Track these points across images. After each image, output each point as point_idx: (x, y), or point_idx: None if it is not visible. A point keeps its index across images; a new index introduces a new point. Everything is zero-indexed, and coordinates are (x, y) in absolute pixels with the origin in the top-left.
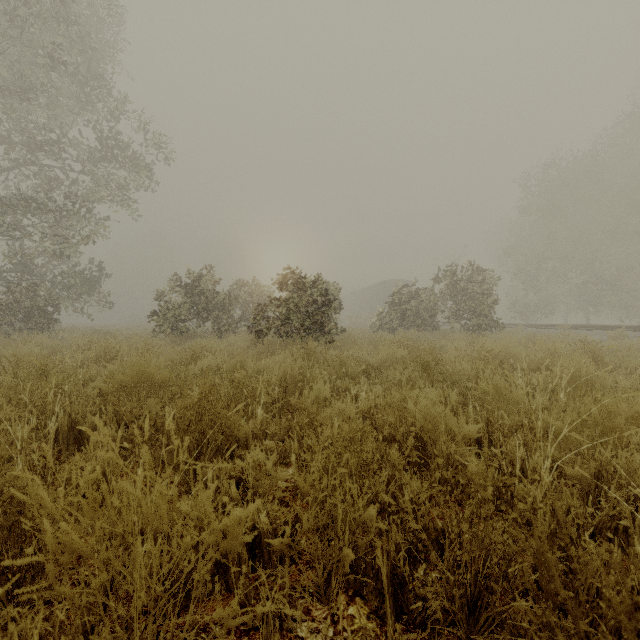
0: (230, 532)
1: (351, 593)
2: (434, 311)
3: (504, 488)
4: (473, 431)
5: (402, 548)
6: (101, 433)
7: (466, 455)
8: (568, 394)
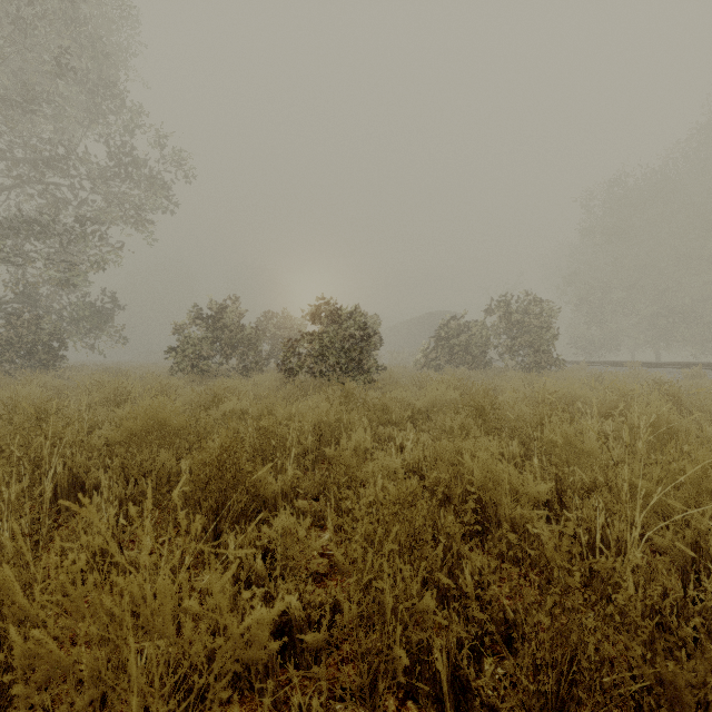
0: (252, 637)
1: (401, 695)
2: (486, 347)
3: (594, 573)
4: (542, 492)
5: (465, 644)
6: (104, 493)
7: (534, 520)
8: (648, 445)
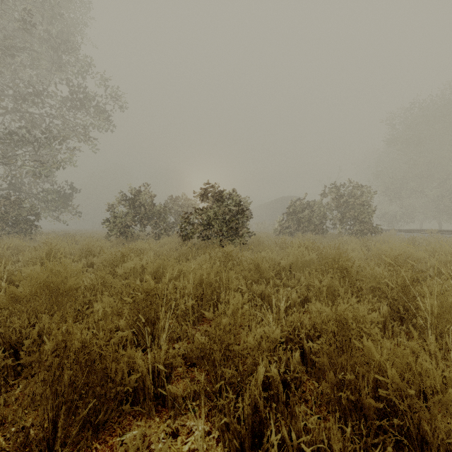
0: None
1: None
2: (324, 219)
3: None
4: None
5: None
6: None
7: None
8: None
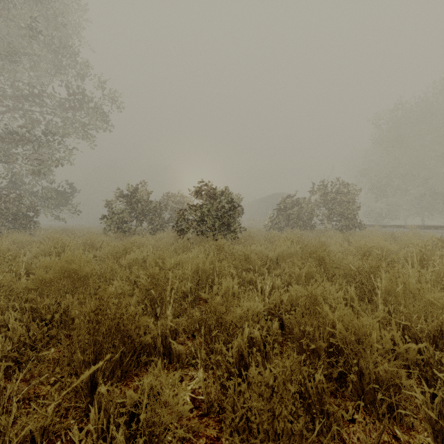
0: None
1: None
2: (312, 215)
3: None
4: (411, 350)
5: None
6: None
7: (400, 376)
8: None
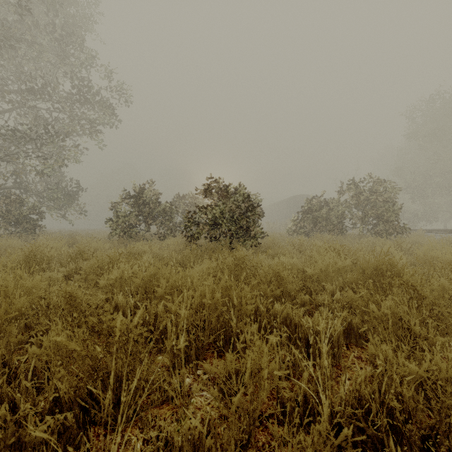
0: None
1: None
2: (343, 218)
3: None
4: None
5: None
6: None
7: None
8: None
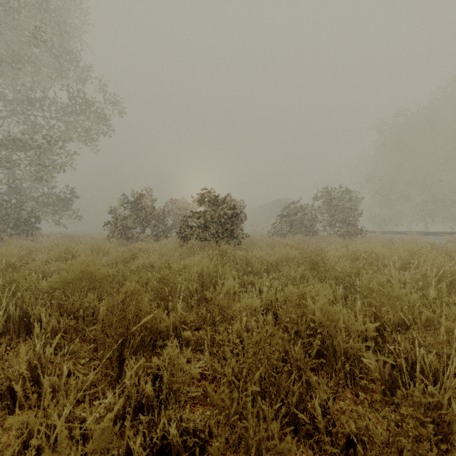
0: None
1: None
2: (314, 221)
3: (443, 423)
4: (369, 329)
5: None
6: (37, 328)
7: (362, 350)
8: (438, 290)
